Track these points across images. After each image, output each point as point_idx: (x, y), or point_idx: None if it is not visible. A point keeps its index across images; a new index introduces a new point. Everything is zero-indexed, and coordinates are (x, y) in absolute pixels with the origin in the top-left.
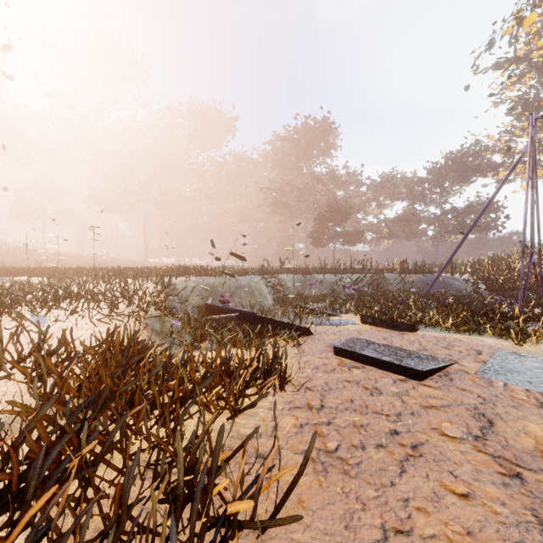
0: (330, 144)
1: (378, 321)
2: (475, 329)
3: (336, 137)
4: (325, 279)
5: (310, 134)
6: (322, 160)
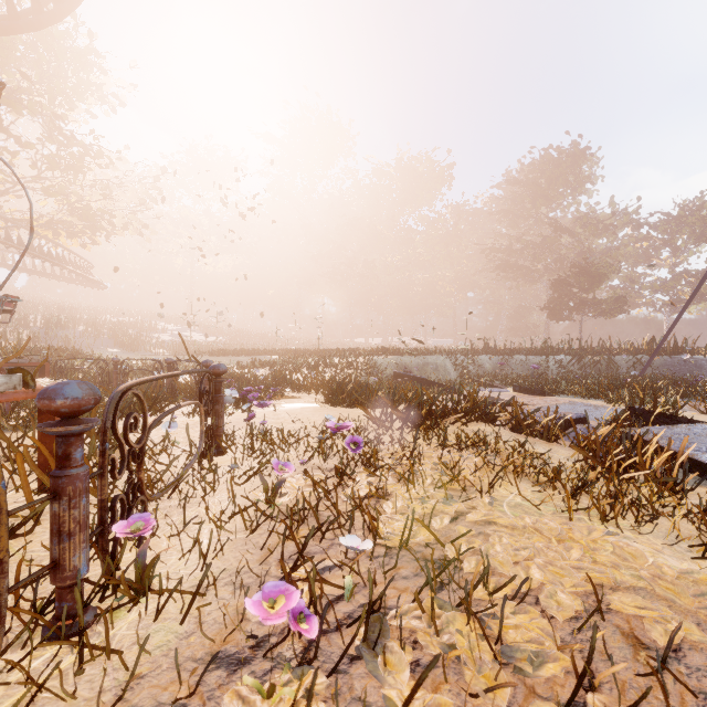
0: (583, 177)
1: (522, 389)
2: (592, 395)
3: (594, 164)
4: (528, 360)
5: (552, 170)
6: (573, 200)
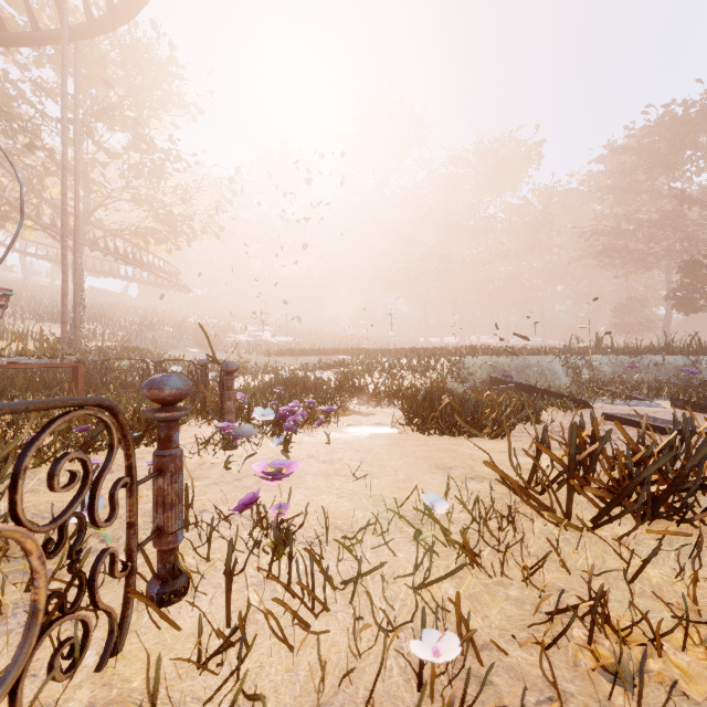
0: None
1: (690, 404)
2: None
3: None
4: (666, 362)
5: (675, 130)
6: (704, 164)
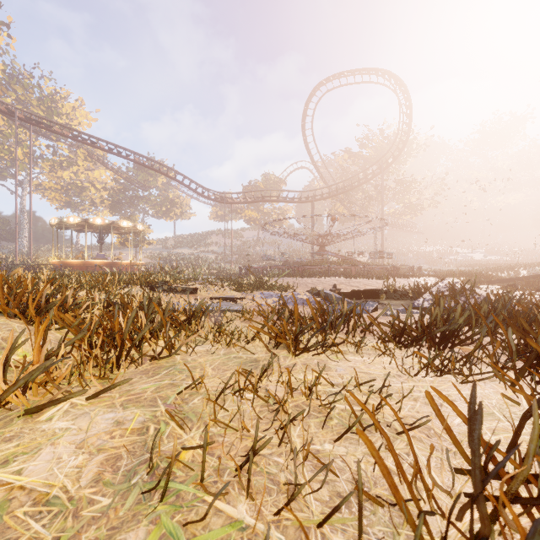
0: None
1: None
2: None
3: None
4: None
5: None
6: None
